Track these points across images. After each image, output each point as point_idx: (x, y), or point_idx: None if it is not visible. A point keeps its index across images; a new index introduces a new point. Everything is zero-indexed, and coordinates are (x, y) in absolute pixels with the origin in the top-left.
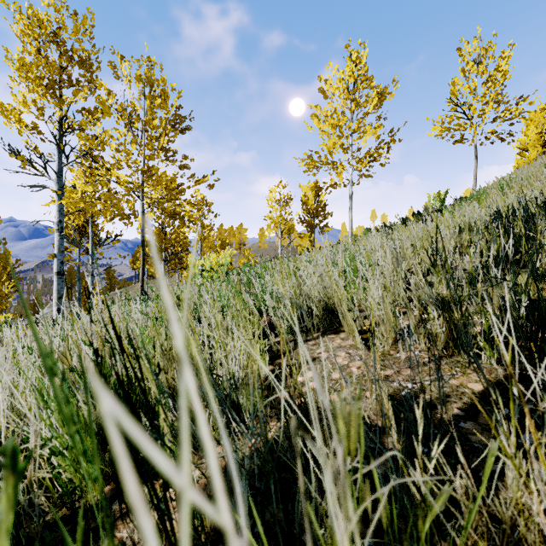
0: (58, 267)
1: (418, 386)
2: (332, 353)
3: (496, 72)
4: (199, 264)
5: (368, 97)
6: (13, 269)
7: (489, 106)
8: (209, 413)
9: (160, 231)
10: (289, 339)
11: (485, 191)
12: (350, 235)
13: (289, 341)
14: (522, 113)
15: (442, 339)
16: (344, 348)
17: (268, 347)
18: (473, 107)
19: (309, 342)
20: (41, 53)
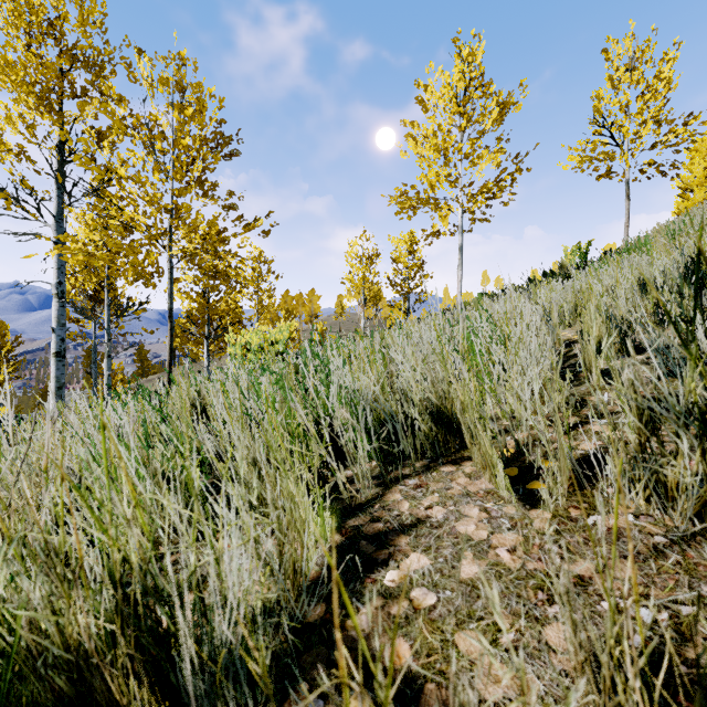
0: (57, 346)
1: (667, 621)
2: (499, 616)
3: (656, 80)
4: (242, 342)
5: (485, 108)
6: (11, 348)
7: (647, 126)
8: (176, 694)
9: (201, 297)
10: (373, 472)
11: (647, 240)
12: (459, 301)
13: (372, 476)
14: (692, 135)
15: (693, 498)
16: (475, 497)
17: (333, 493)
18: (624, 128)
19: (408, 481)
20: (31, 50)
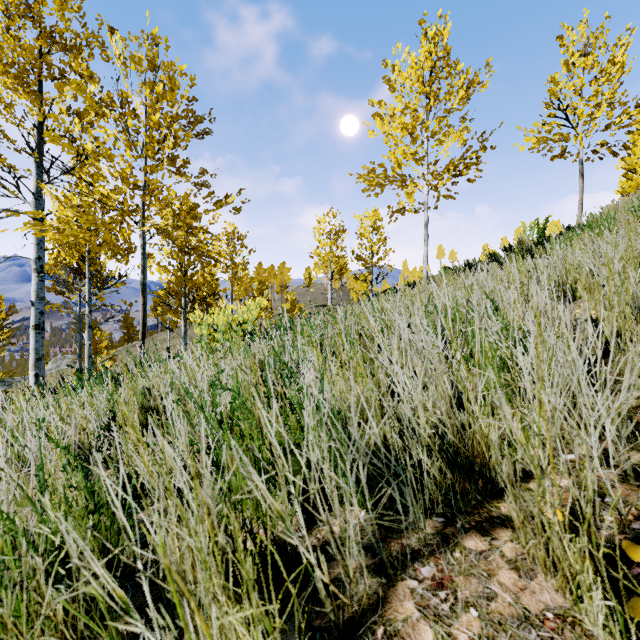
0: (36, 319)
1: None
2: None
3: (610, 64)
4: (208, 322)
5: (452, 87)
6: (5, 317)
7: (601, 108)
8: None
9: (178, 271)
10: (363, 536)
11: (608, 216)
12: (425, 275)
13: (364, 546)
14: None
15: None
16: (543, 632)
17: (309, 605)
18: (580, 110)
19: (419, 567)
20: (10, 31)
